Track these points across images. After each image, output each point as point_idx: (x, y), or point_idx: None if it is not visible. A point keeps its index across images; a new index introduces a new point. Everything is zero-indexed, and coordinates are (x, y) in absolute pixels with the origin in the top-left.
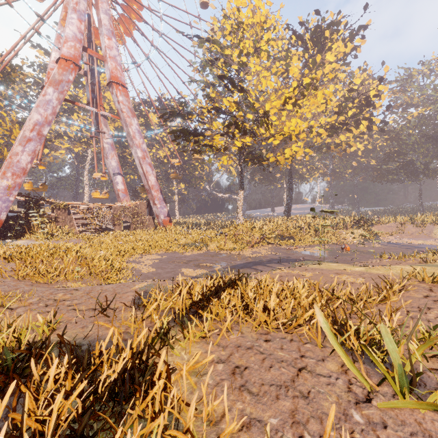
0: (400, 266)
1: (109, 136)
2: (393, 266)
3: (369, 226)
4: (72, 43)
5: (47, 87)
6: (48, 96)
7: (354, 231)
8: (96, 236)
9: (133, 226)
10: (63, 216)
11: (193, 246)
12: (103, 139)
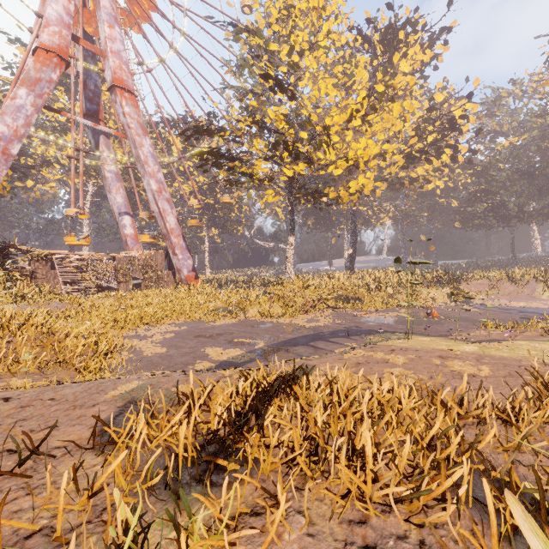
0: (526, 343)
1: (113, 162)
2: (515, 343)
3: (456, 284)
4: (55, 28)
5: (18, 87)
6: (20, 99)
7: (438, 290)
8: (91, 298)
9: (146, 284)
10: (43, 270)
11: (225, 311)
12: (105, 166)
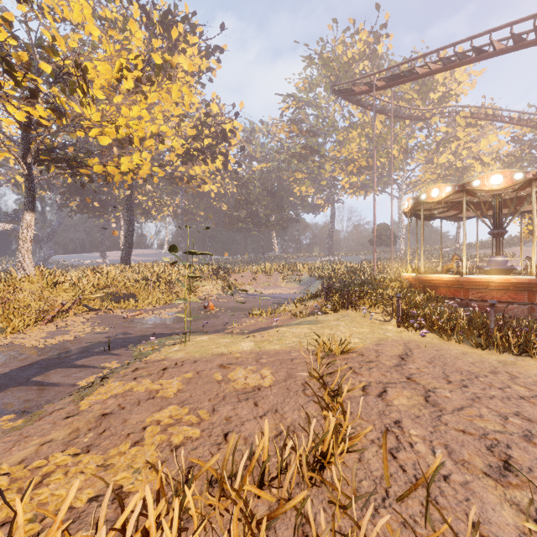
0: (287, 329)
1: None
2: (280, 330)
3: (227, 276)
4: None
5: None
6: None
7: (213, 283)
8: None
9: None
10: None
11: None
12: None
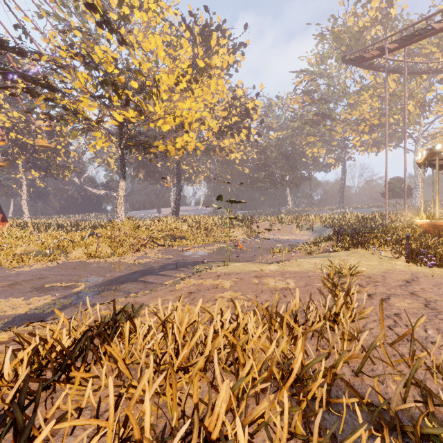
0: (303, 260)
1: None
2: (297, 260)
3: (250, 225)
4: None
5: None
6: None
7: (240, 230)
8: None
9: None
10: None
11: (40, 255)
12: None
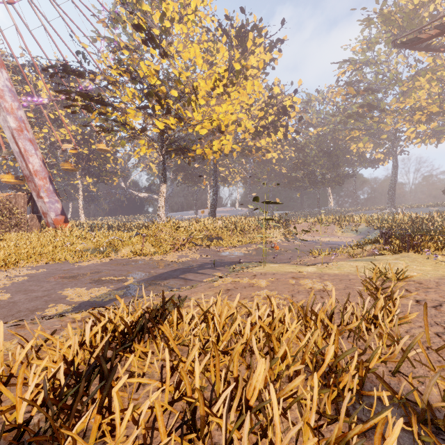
0: (344, 262)
1: None
2: (338, 263)
3: (287, 226)
4: None
5: None
6: None
7: (276, 231)
8: None
9: (2, 227)
10: None
11: (96, 252)
12: None
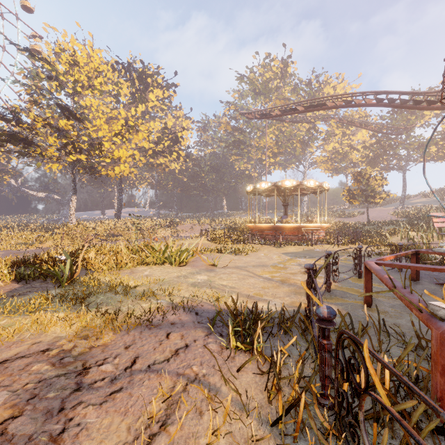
0: None
1: None
2: None
3: (175, 226)
4: None
5: None
6: None
7: (166, 230)
8: None
9: None
10: None
11: (27, 244)
12: None
